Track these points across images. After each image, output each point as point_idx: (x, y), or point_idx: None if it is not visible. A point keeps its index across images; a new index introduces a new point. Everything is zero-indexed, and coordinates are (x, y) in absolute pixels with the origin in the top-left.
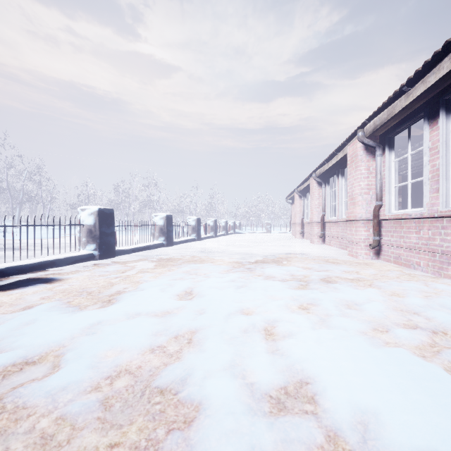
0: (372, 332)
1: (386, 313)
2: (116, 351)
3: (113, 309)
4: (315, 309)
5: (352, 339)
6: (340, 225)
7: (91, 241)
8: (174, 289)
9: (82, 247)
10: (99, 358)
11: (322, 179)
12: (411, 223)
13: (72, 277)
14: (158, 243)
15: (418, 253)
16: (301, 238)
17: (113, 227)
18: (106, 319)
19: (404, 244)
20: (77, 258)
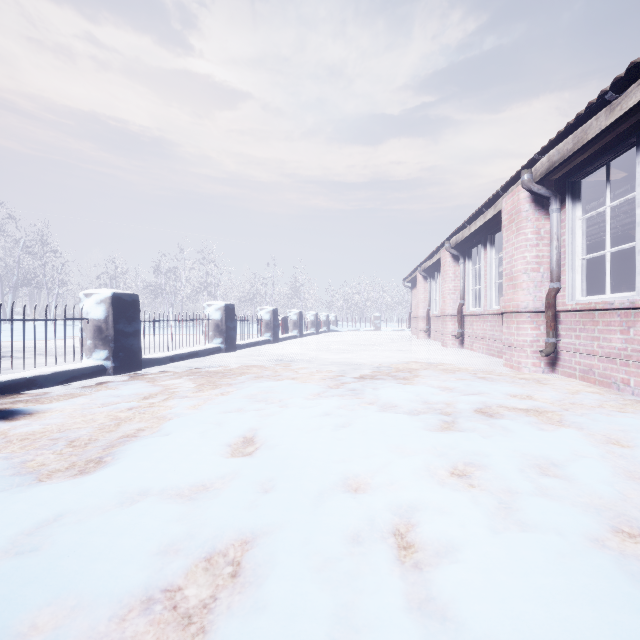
0: (615, 541)
1: (620, 488)
2: (62, 612)
3: (97, 481)
4: (482, 477)
5: (586, 564)
6: (488, 319)
7: (101, 345)
8: (223, 434)
9: (87, 355)
10: (10, 638)
11: (459, 251)
12: (613, 317)
13: (55, 409)
14: (212, 347)
15: (626, 365)
16: (426, 339)
17: (138, 324)
18: (74, 509)
19: (600, 351)
20: (76, 374)
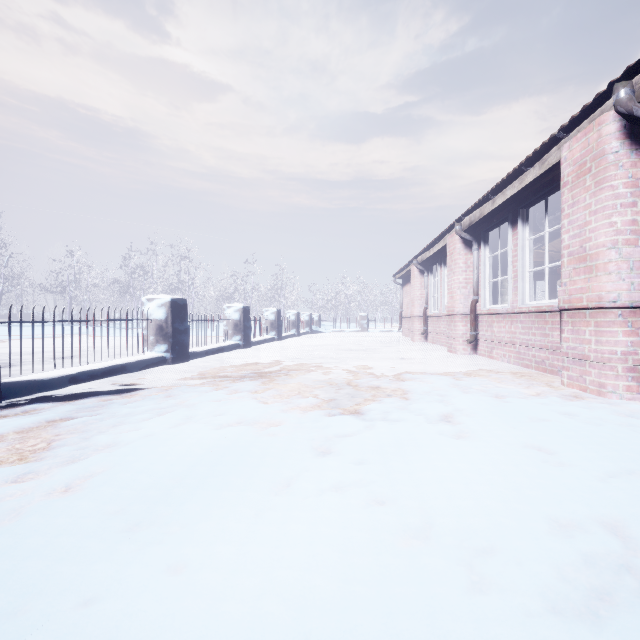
0: None
1: None
2: None
3: None
4: None
5: None
6: (518, 319)
7: None
8: None
9: None
10: None
11: (472, 235)
12: None
13: None
14: (150, 357)
15: None
16: (422, 341)
17: None
18: None
19: None
20: None
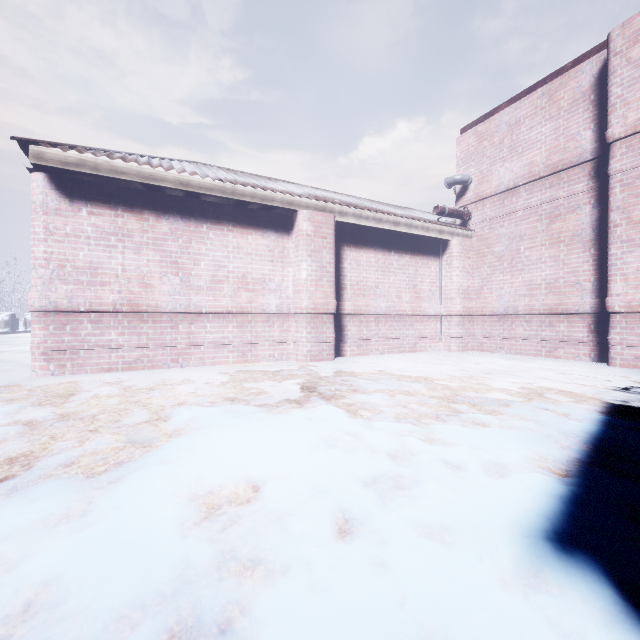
0: None
1: None
2: None
3: None
4: None
5: None
6: None
7: None
8: None
9: None
10: None
11: None
12: None
13: None
14: None
15: None
16: None
17: None
18: None
19: None
20: None
